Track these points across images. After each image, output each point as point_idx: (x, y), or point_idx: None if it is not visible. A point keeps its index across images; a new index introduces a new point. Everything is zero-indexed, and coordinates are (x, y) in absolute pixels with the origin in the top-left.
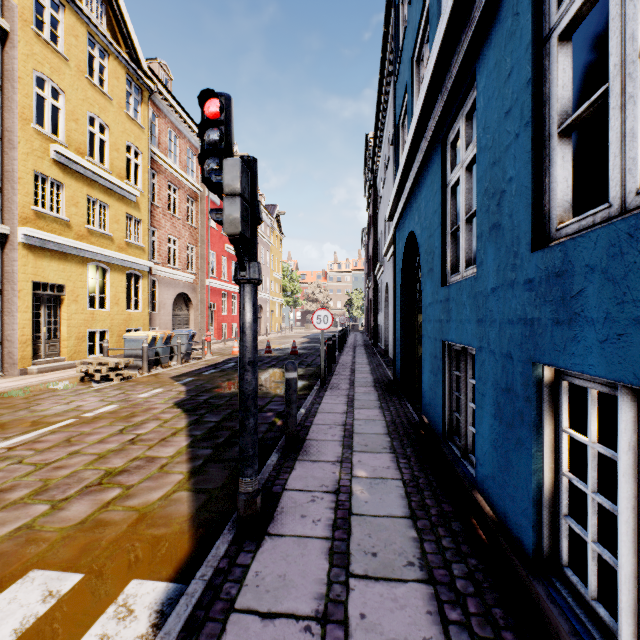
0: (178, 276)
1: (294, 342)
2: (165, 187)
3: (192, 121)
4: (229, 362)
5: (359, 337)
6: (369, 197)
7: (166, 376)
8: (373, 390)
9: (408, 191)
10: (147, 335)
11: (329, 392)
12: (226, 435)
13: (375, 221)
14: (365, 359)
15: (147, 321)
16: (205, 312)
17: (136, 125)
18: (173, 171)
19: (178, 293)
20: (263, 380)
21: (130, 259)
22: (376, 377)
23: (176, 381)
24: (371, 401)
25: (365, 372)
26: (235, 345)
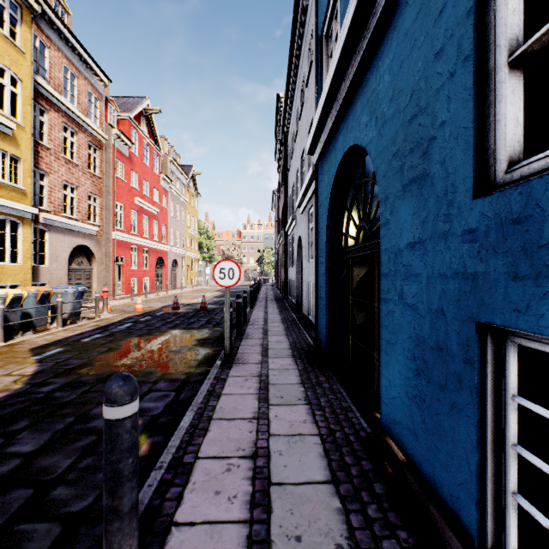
0: (76, 227)
1: (204, 297)
2: (58, 128)
3: (94, 62)
4: (126, 322)
5: (270, 290)
6: (280, 157)
7: (26, 346)
8: (292, 363)
9: (348, 85)
10: (6, 293)
11: (235, 370)
12: (15, 506)
13: (286, 179)
14: (278, 315)
15: (30, 276)
16: (111, 266)
17: (13, 46)
18: (69, 112)
19: (77, 245)
20: (155, 349)
21: (1, 202)
22: (292, 341)
23: (33, 355)
24: (292, 386)
25: (279, 333)
26: (138, 301)
